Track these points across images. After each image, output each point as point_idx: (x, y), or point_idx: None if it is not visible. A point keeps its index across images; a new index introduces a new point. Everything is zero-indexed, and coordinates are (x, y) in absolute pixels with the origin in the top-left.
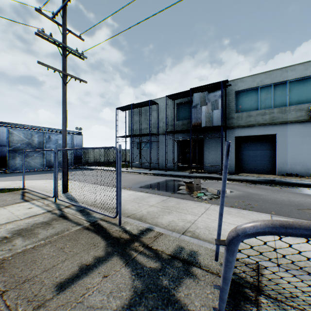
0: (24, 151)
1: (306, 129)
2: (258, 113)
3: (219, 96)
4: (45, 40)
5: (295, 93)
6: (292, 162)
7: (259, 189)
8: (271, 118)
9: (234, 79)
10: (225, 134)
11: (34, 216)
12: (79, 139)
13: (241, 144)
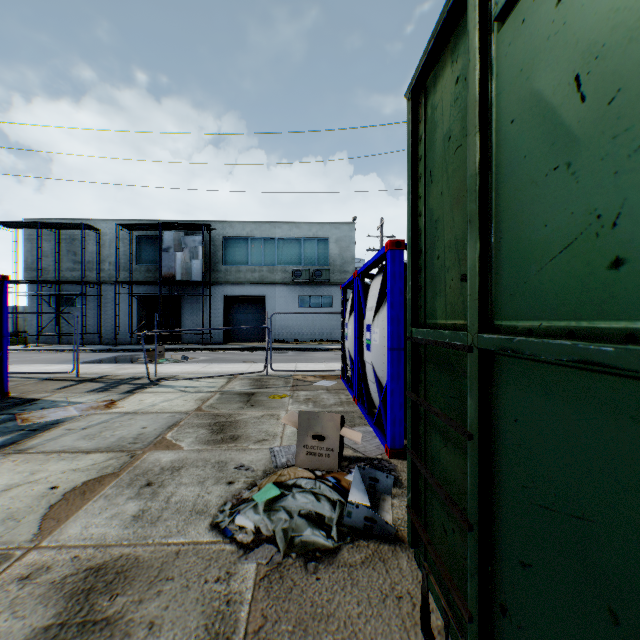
0: None
1: (291, 292)
2: (249, 269)
3: (200, 243)
4: None
5: (282, 253)
6: (280, 327)
7: (232, 354)
8: (261, 277)
9: (223, 221)
10: (210, 292)
11: None
12: None
13: (231, 306)
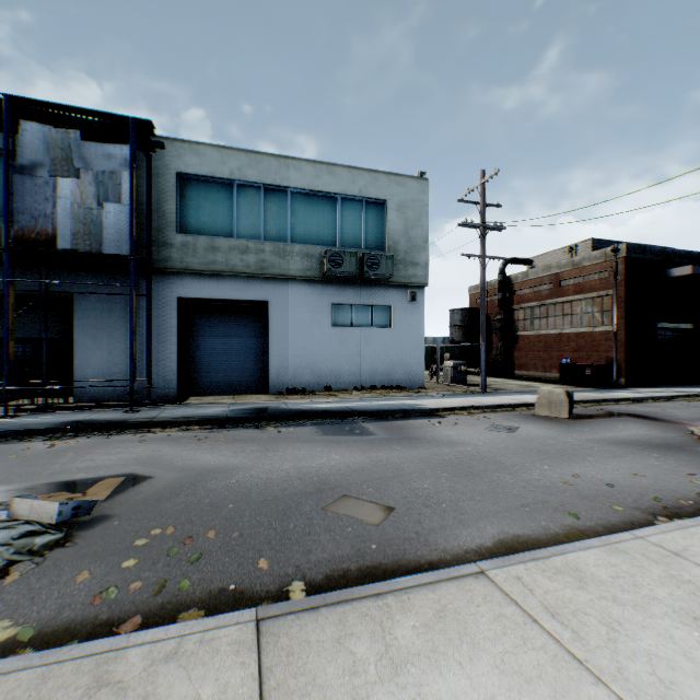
0: None
1: (318, 296)
2: (235, 246)
3: (126, 163)
4: None
5: (302, 220)
6: (297, 364)
7: (232, 445)
8: (260, 263)
9: (177, 140)
10: (149, 287)
11: None
12: None
13: (194, 320)
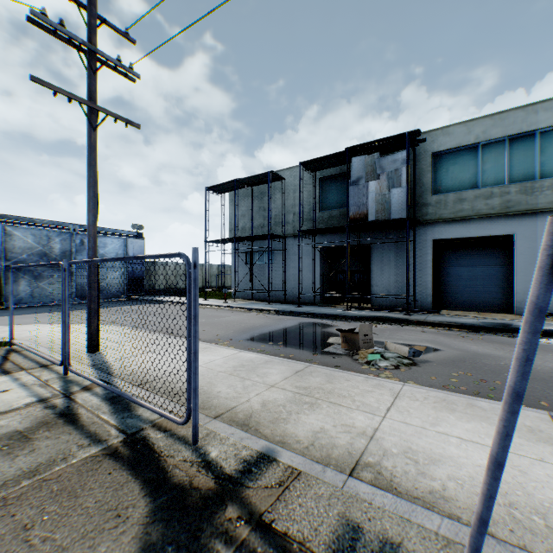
0: (12, 268)
1: None
2: (479, 194)
3: (403, 161)
4: (51, 34)
5: (552, 154)
6: None
7: (490, 344)
8: (504, 203)
9: (431, 130)
10: (414, 235)
11: (3, 414)
12: (138, 247)
13: (444, 255)
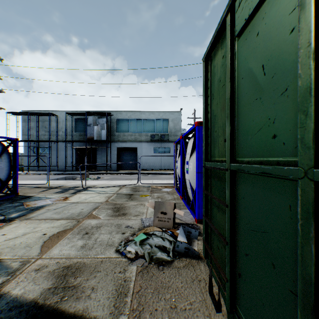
0: None
1: (150, 145)
2: (129, 134)
3: (105, 121)
4: None
5: (145, 126)
6: (144, 163)
7: (121, 176)
8: (135, 138)
9: (116, 111)
10: (110, 145)
11: None
12: None
13: (120, 152)
